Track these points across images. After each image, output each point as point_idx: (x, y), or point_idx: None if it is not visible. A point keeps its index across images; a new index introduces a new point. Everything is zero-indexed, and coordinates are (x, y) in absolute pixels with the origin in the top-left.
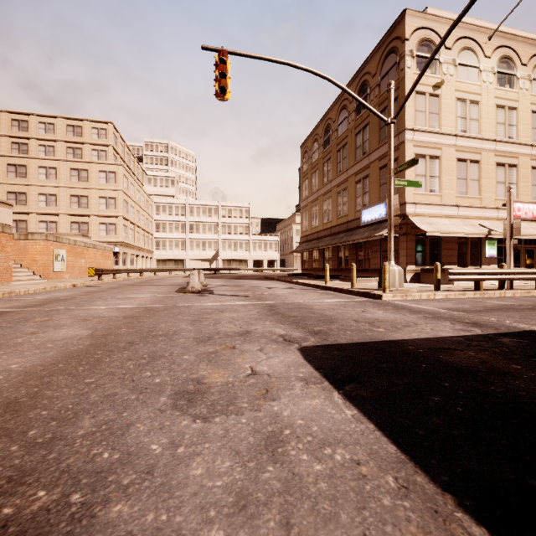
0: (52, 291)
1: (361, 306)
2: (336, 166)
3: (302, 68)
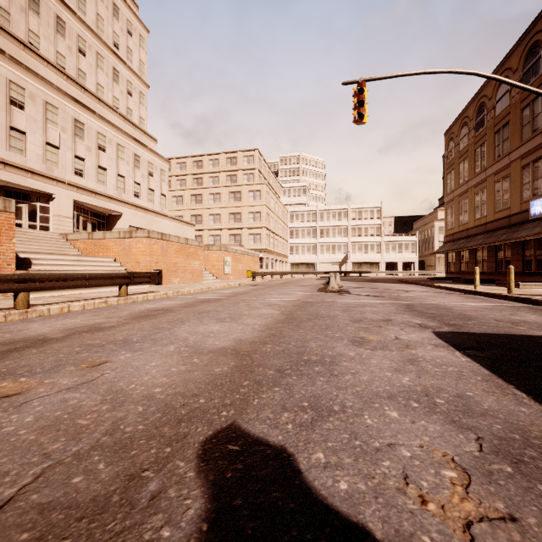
0: (230, 288)
1: (511, 310)
2: (492, 150)
3: (443, 72)
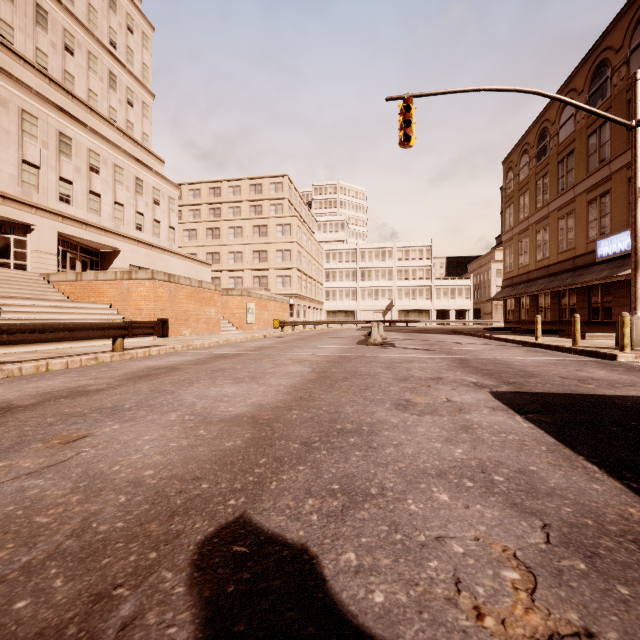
0: (253, 340)
1: (577, 366)
2: (556, 183)
3: (501, 89)
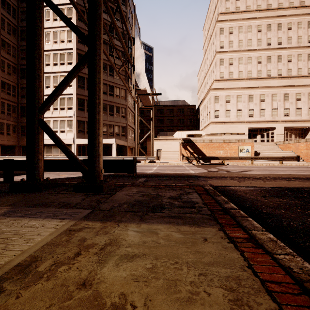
0: None
1: None
2: None
3: None
